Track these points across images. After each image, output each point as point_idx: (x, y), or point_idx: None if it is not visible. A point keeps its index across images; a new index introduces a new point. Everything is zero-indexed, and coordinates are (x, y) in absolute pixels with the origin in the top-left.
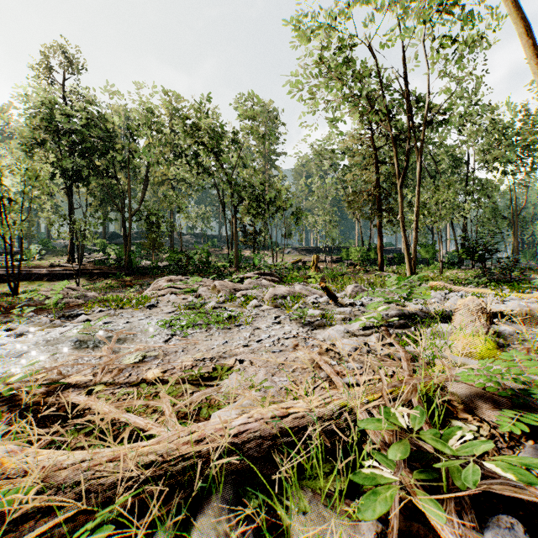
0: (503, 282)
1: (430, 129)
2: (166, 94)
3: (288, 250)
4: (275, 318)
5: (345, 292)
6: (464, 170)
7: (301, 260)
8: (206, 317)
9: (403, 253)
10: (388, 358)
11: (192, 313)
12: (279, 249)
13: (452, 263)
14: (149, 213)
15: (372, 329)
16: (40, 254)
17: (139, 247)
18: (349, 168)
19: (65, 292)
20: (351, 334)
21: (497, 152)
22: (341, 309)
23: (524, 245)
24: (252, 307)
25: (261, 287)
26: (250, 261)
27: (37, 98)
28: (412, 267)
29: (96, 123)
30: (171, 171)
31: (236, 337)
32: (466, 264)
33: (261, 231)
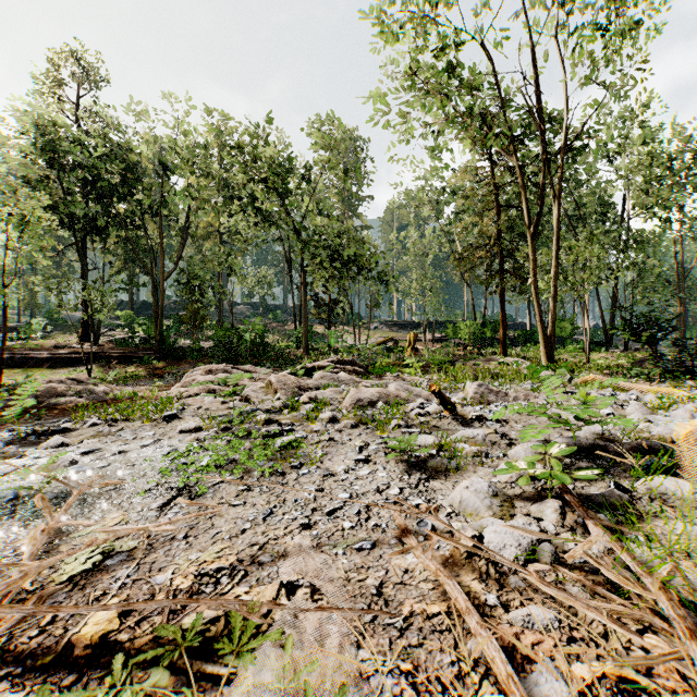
0: (683, 373)
1: (572, 160)
2: (209, 114)
3: (375, 325)
4: (360, 449)
5: (464, 393)
6: (610, 218)
7: (392, 338)
8: (247, 445)
9: (529, 330)
10: (609, 586)
11: (225, 437)
12: (363, 323)
13: (597, 343)
14: (188, 275)
15: (535, 481)
16: (46, 330)
17: (177, 321)
18: (457, 216)
19: (66, 386)
20: (502, 497)
21: (658, 193)
22: (469, 433)
23: (687, 318)
24: (324, 421)
25: (337, 383)
26: (325, 339)
27: (35, 121)
28: (549, 351)
29: (117, 155)
30: (219, 221)
31: (291, 498)
32: (614, 344)
33: (338, 300)
